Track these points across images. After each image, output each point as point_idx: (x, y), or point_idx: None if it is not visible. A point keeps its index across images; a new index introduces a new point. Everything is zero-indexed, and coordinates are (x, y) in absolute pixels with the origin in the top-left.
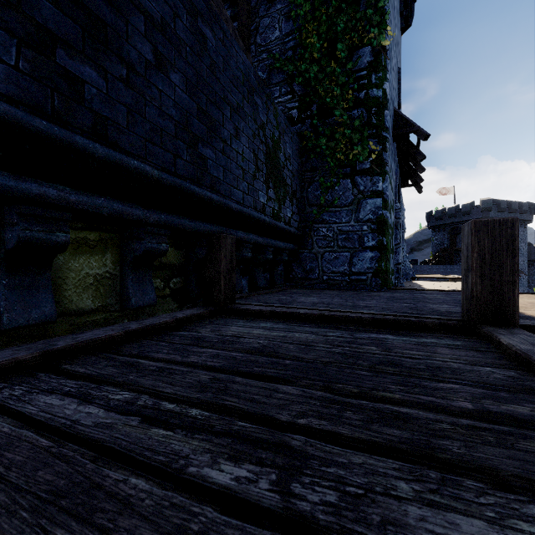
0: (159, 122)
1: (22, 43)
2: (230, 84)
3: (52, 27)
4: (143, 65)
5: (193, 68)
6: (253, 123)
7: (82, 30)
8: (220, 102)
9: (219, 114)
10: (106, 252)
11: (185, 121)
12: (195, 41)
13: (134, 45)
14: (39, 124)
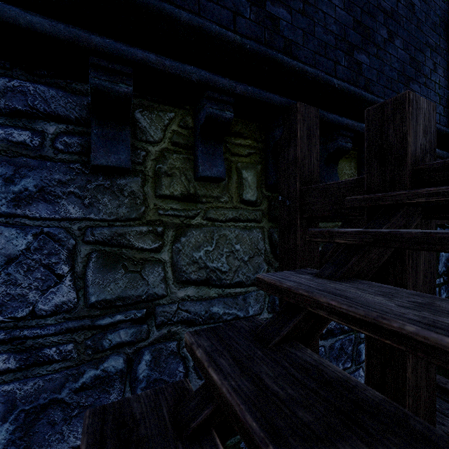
0: (389, 74)
1: (345, 54)
2: (429, 31)
3: (352, 42)
4: (382, 43)
5: (406, 31)
6: (447, 55)
7: (361, 37)
8: (422, 47)
9: (422, 57)
10: (351, 162)
11: (402, 69)
12: (407, 12)
13: (379, 33)
14: (352, 88)
